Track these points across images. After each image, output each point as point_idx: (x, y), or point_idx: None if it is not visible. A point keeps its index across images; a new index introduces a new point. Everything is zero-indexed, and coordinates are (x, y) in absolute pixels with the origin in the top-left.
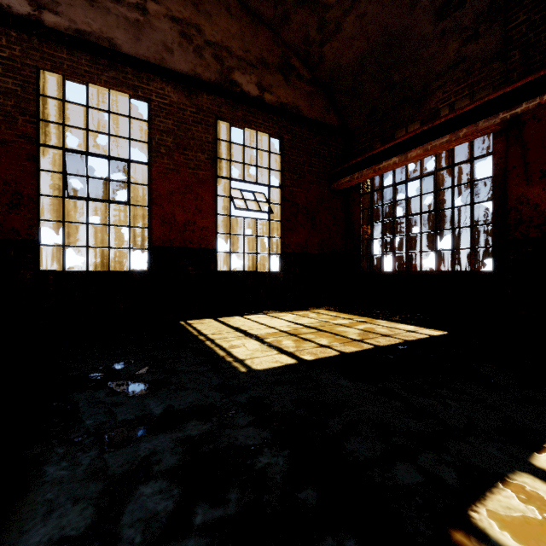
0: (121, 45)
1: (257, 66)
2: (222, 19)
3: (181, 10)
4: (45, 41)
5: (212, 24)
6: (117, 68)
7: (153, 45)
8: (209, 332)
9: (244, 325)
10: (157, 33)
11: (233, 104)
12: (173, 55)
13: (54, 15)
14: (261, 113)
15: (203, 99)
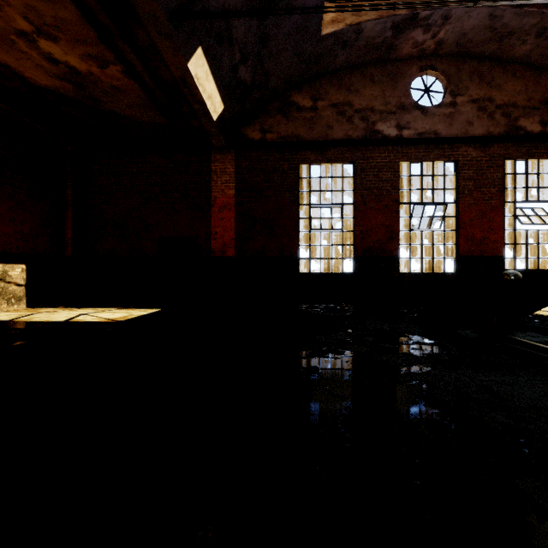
0: (441, 132)
1: (539, 108)
2: (508, 84)
3: (478, 93)
4: (403, 146)
5: (500, 92)
6: (438, 148)
7: (460, 124)
8: None
9: None
10: (462, 116)
11: (518, 145)
12: (473, 126)
13: (407, 130)
14: (543, 144)
15: (494, 149)
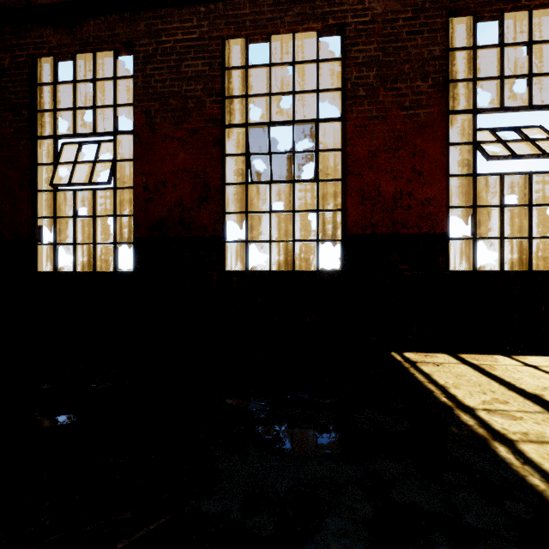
0: None
1: None
2: None
3: None
4: (229, 3)
5: None
6: None
7: None
8: (472, 399)
9: (548, 389)
10: None
11: None
12: None
13: None
14: None
15: None
